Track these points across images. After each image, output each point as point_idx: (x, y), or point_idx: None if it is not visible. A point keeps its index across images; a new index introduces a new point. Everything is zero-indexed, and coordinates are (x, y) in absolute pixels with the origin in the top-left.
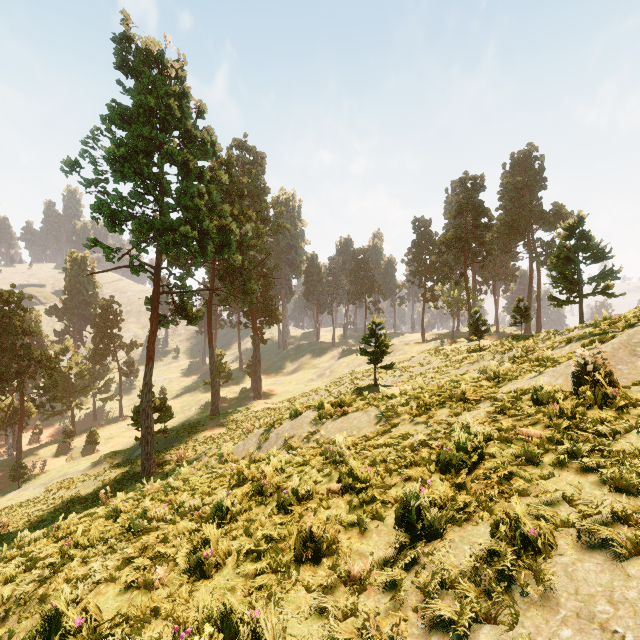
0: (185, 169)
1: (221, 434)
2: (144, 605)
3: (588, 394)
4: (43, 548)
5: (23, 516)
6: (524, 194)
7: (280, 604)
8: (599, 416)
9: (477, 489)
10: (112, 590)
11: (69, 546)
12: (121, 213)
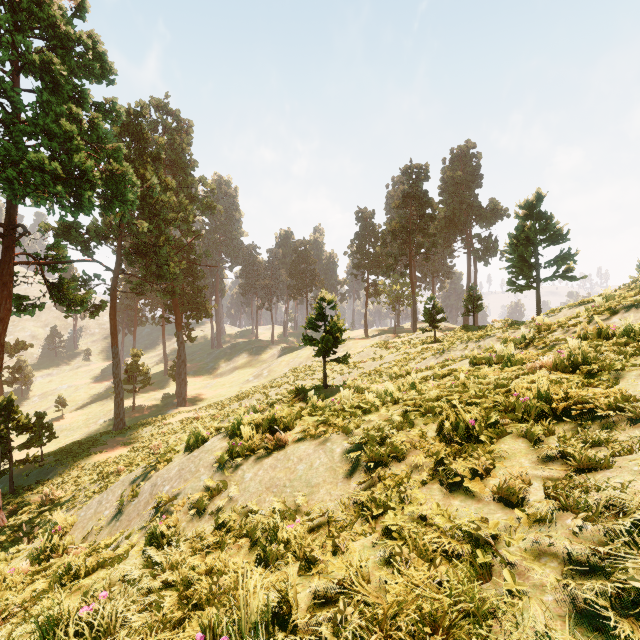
0: (48, 78)
1: (120, 457)
2: None
3: None
4: None
5: None
6: (463, 190)
7: None
8: None
9: None
10: None
11: None
12: None
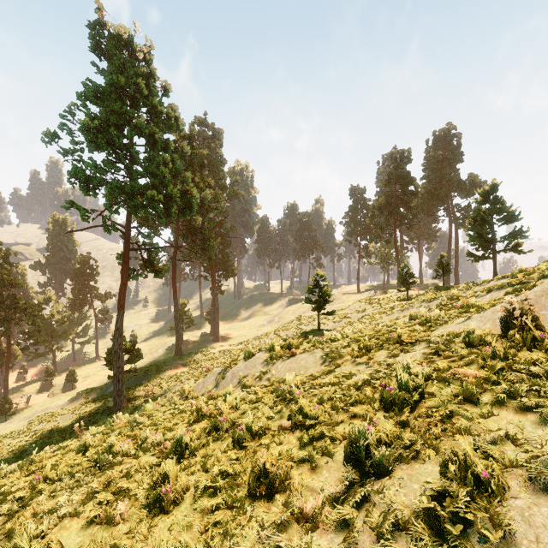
0: (152, 140)
1: (184, 373)
2: (104, 541)
3: (517, 337)
4: (15, 481)
5: (8, 446)
6: (444, 166)
7: (235, 542)
8: (531, 357)
9: (420, 427)
10: (75, 525)
11: (39, 480)
12: (95, 179)
